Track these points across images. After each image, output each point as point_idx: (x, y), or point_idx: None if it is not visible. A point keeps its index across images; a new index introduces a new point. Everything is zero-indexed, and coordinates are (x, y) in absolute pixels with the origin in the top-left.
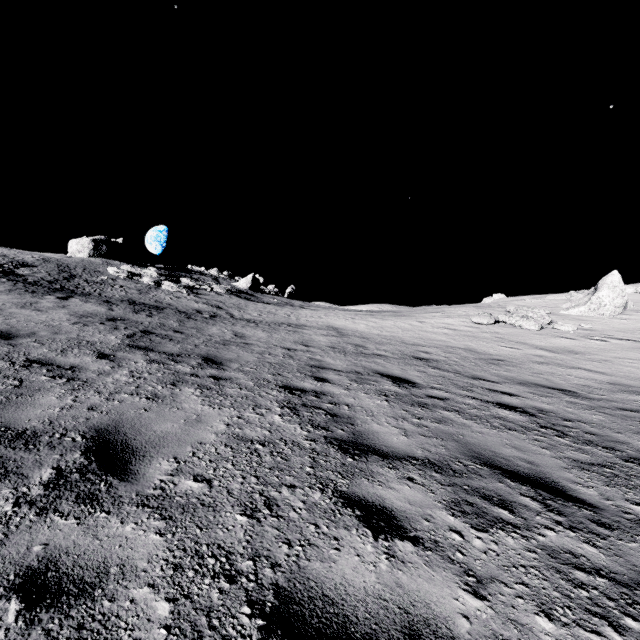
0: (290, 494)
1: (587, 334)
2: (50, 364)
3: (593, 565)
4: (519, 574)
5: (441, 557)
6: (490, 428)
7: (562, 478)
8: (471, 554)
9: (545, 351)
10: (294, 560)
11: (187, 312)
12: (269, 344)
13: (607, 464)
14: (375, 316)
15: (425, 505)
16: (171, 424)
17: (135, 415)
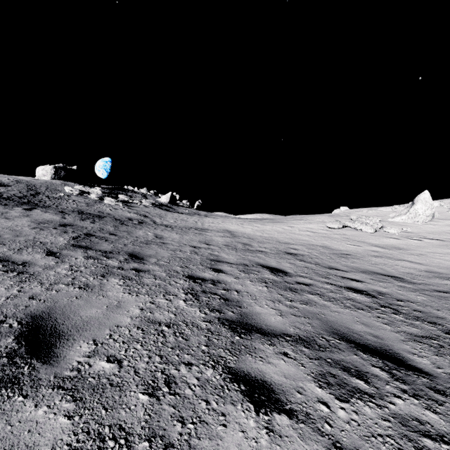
0: (187, 371)
1: (407, 235)
2: (6, 260)
3: (437, 431)
4: (378, 444)
5: (312, 429)
6: (344, 308)
7: (402, 349)
8: (337, 425)
9: (379, 248)
10: (186, 439)
11: (121, 219)
12: (180, 243)
13: (433, 336)
14: (258, 222)
15: (297, 378)
16: (95, 310)
17: (67, 302)
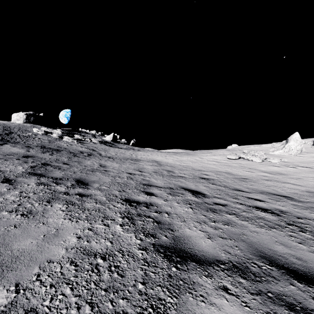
0: None
1: (285, 164)
2: None
3: None
4: None
5: None
6: (260, 227)
7: None
8: None
9: (267, 173)
10: None
11: (74, 152)
12: (119, 171)
13: None
14: (177, 155)
15: None
16: (30, 240)
17: (3, 233)
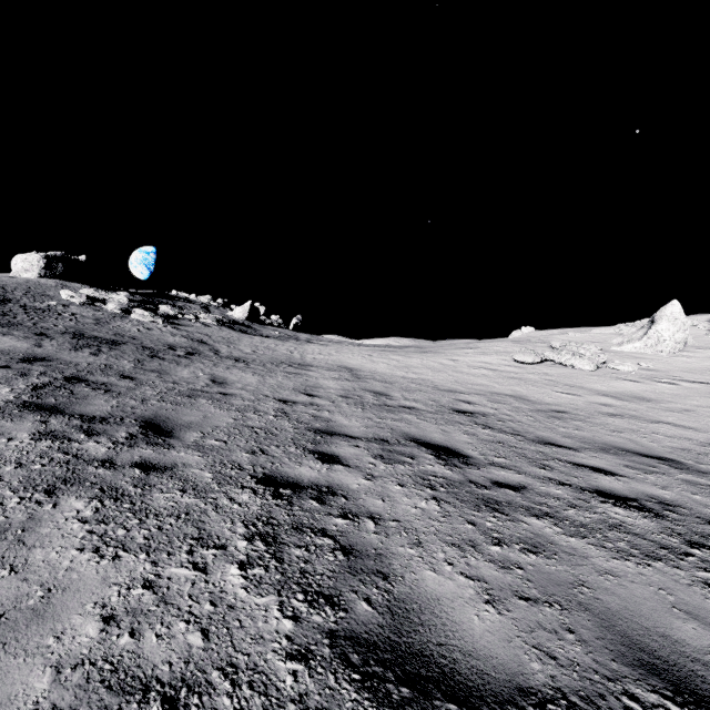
0: None
1: (651, 375)
2: None
3: None
4: None
5: None
6: (620, 557)
7: None
8: None
9: (611, 398)
10: None
11: (154, 348)
12: (258, 394)
13: None
14: (397, 353)
15: None
16: None
17: None
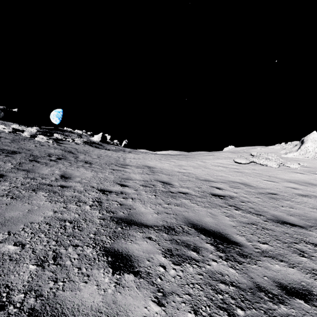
0: None
1: (308, 170)
2: None
3: None
4: None
5: None
6: None
7: None
8: None
9: (295, 184)
10: None
11: (38, 155)
12: (87, 186)
13: None
14: (174, 158)
15: None
16: None
17: None
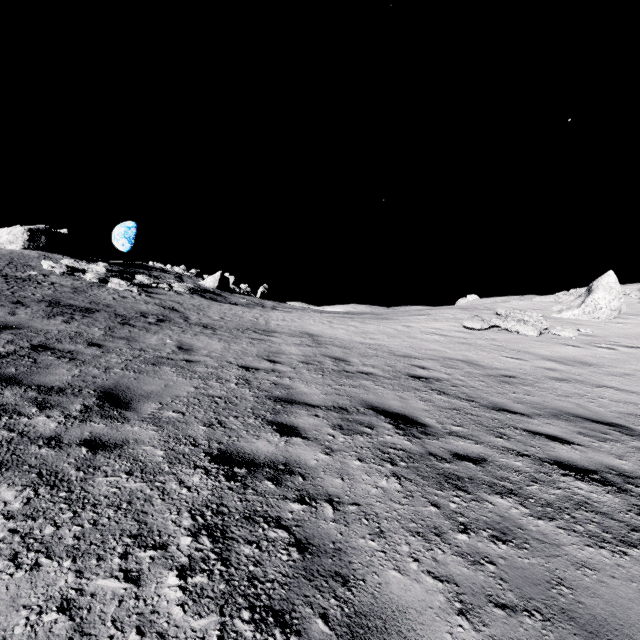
0: None
1: (590, 341)
2: None
3: None
4: None
5: None
6: (593, 544)
7: None
8: None
9: (555, 363)
10: None
11: (127, 316)
12: (222, 361)
13: None
14: (355, 319)
15: None
16: None
17: None
